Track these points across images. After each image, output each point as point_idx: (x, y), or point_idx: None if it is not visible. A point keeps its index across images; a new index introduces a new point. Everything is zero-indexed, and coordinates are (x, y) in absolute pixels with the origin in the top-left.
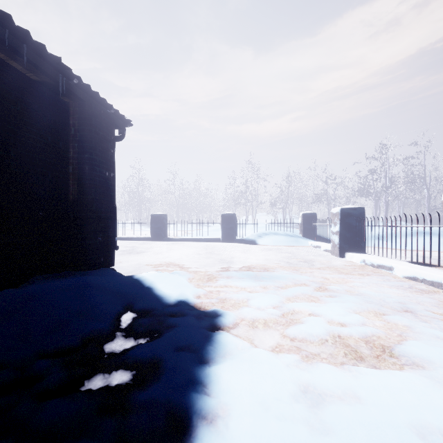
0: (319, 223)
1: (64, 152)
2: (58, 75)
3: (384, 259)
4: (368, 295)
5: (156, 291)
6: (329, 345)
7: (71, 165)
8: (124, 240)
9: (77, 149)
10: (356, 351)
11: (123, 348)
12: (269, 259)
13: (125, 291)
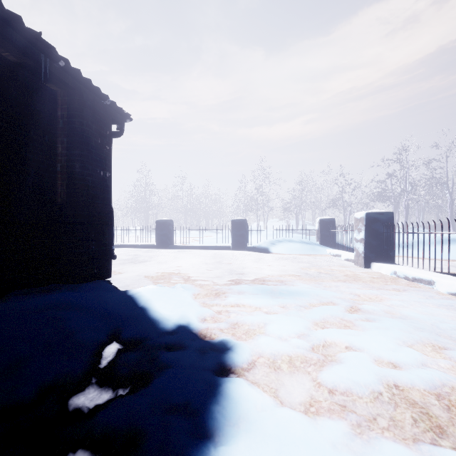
0: (339, 230)
1: (50, 148)
2: (40, 55)
3: (420, 272)
4: (415, 319)
5: (151, 313)
6: (386, 402)
7: (59, 162)
8: (128, 248)
9: (66, 144)
10: (428, 416)
11: (95, 404)
12: (285, 270)
13: (113, 313)
